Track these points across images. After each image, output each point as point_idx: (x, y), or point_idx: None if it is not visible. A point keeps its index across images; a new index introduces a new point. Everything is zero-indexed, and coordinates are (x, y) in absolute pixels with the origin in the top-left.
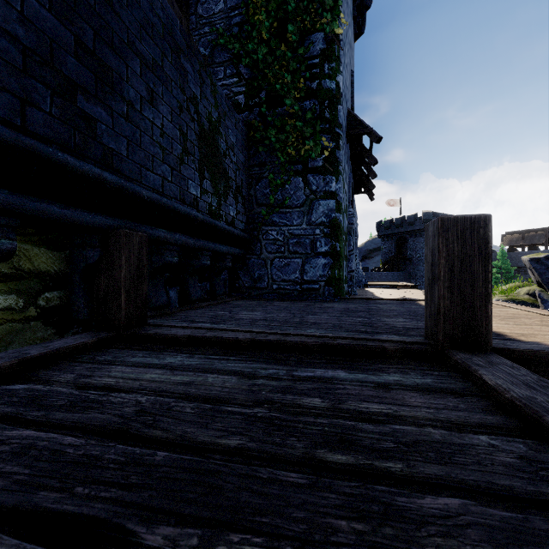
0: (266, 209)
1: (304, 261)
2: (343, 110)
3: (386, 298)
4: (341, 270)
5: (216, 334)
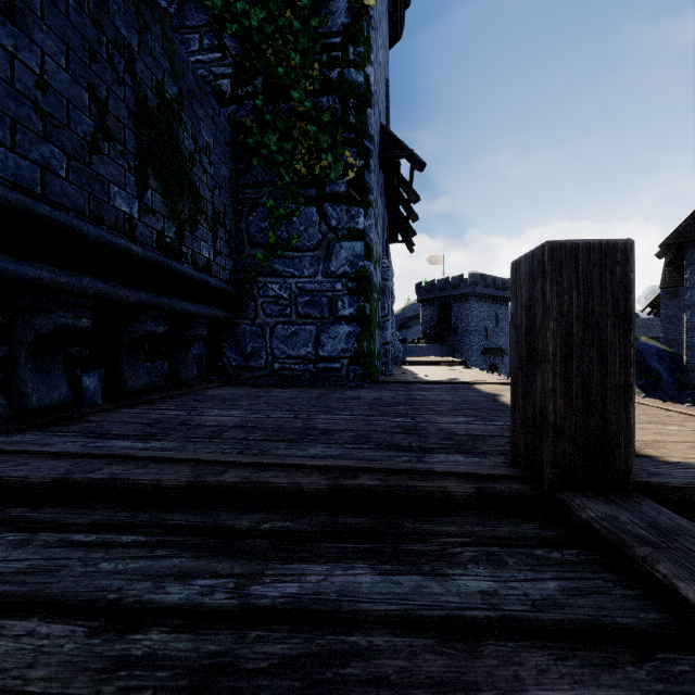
0: (263, 252)
1: (319, 328)
2: (375, 119)
3: (431, 379)
4: (372, 342)
5: (118, 473)
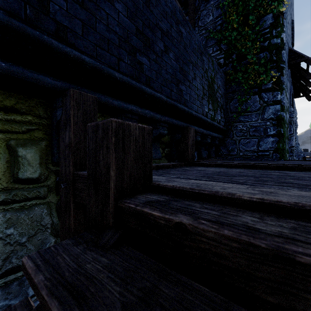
0: (236, 114)
1: (259, 140)
2: (285, 51)
3: None
4: (284, 144)
5: (226, 163)
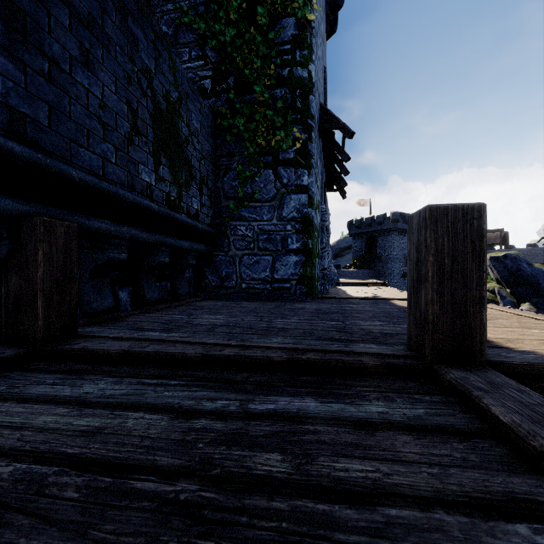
0: (234, 203)
1: (274, 258)
2: (315, 102)
3: (358, 296)
4: (314, 268)
5: (160, 348)
